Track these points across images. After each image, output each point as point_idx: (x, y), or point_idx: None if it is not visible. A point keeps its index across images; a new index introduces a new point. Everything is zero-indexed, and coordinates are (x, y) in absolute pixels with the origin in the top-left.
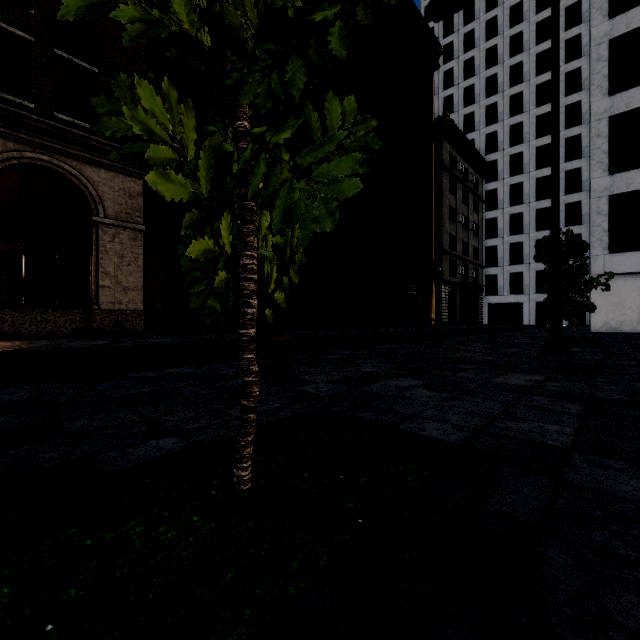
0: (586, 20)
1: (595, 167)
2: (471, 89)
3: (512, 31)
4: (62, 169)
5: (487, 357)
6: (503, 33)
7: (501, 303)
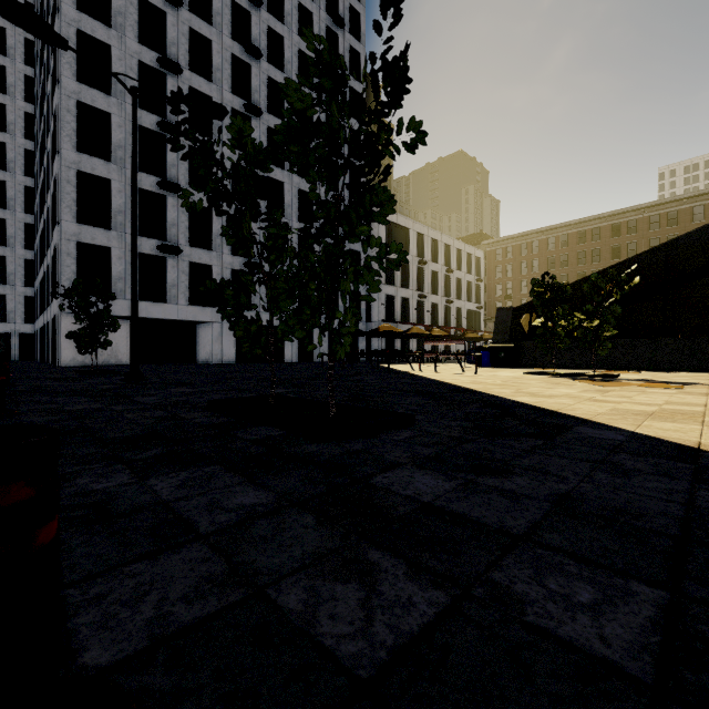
0: None
1: (66, 210)
2: None
3: None
4: None
5: (107, 386)
6: None
7: None
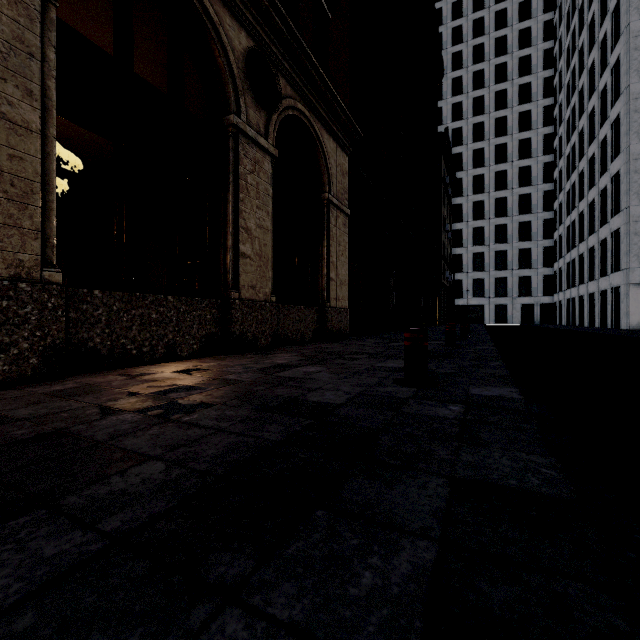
0: (535, 72)
1: (633, 197)
2: (439, 111)
3: (475, 67)
4: (313, 130)
5: None
6: (467, 67)
7: (465, 305)
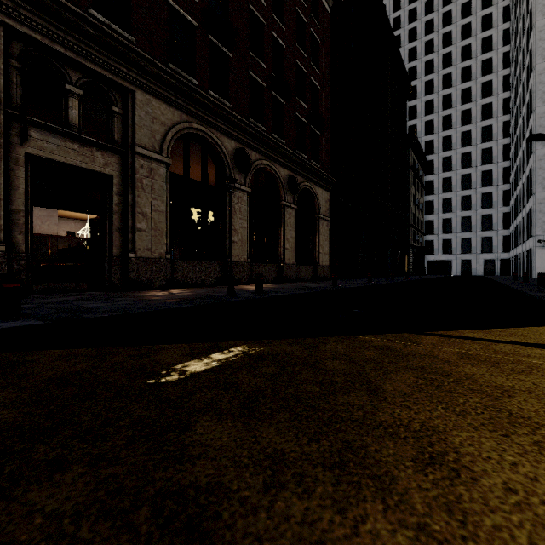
0: (495, 71)
1: (538, 186)
2: (414, 108)
3: (444, 71)
4: (311, 190)
5: None
6: (438, 72)
7: (436, 260)
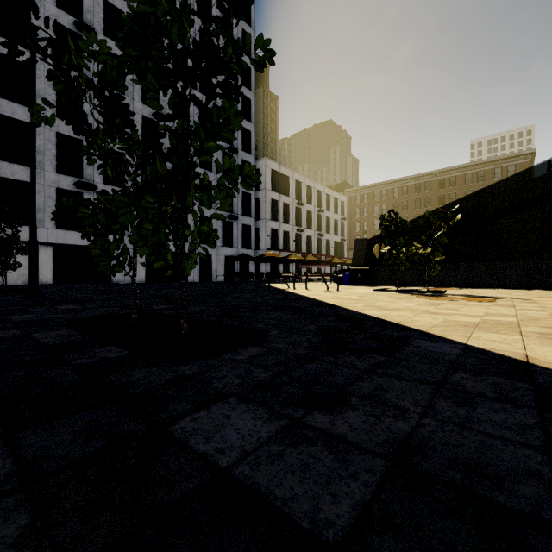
0: None
1: None
2: None
3: None
4: None
5: None
6: None
7: None
